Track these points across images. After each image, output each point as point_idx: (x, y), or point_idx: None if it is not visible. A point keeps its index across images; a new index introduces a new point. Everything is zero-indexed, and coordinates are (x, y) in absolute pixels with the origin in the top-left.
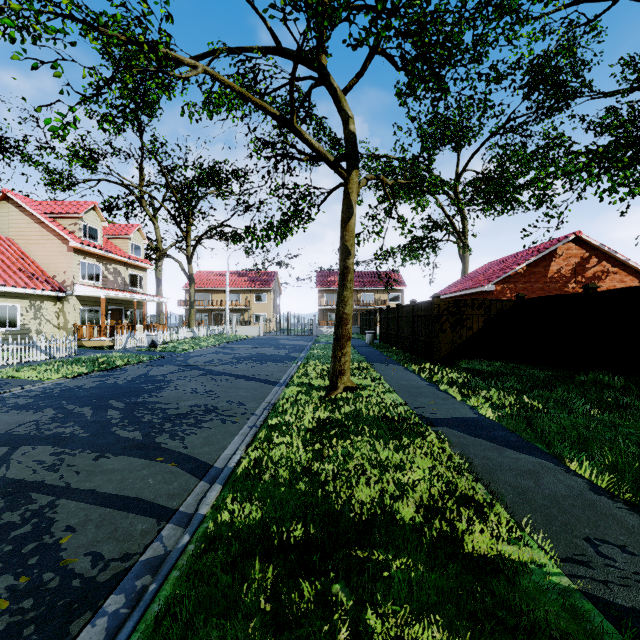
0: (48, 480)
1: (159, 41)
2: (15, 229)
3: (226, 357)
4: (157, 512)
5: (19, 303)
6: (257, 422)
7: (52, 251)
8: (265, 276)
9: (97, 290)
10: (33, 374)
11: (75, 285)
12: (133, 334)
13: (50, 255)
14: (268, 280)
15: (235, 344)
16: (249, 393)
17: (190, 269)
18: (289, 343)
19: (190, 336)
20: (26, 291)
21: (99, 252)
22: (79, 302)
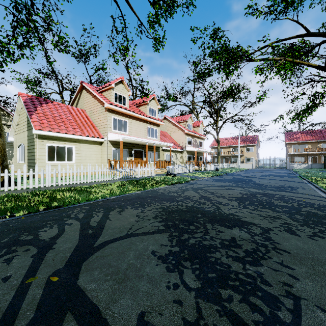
0: (270, 193)
1: (248, 51)
2: (167, 128)
3: (256, 174)
4: (323, 201)
5: (172, 154)
6: (323, 190)
7: (178, 135)
8: (251, 138)
9: (193, 148)
10: (198, 175)
11: (186, 147)
12: (206, 165)
13: (178, 136)
14: (253, 140)
15: (248, 171)
16: (298, 184)
17: (218, 137)
18: (279, 171)
19: (222, 167)
20: (175, 149)
21: (192, 133)
22: (186, 153)
